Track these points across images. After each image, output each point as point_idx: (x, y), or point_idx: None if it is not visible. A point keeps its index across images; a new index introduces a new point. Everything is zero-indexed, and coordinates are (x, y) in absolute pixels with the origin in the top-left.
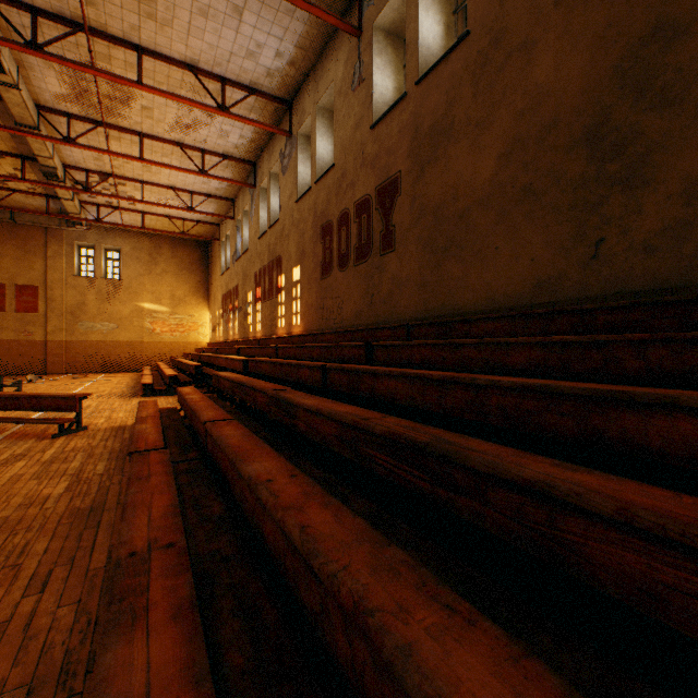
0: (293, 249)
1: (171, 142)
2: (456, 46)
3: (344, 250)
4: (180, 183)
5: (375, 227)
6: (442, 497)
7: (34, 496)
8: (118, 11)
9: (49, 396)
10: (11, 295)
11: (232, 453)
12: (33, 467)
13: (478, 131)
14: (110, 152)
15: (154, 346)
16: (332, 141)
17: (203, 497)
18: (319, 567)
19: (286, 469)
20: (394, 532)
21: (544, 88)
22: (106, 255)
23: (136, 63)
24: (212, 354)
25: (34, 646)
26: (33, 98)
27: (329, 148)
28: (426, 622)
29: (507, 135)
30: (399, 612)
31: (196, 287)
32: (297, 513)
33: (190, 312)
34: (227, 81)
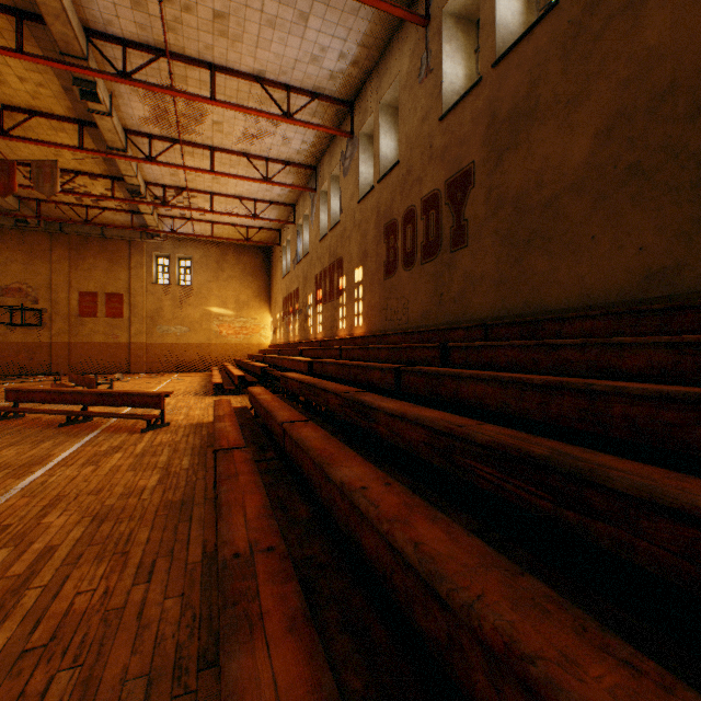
0: (355, 250)
1: (238, 153)
2: (541, 19)
3: (409, 248)
4: (245, 192)
5: (445, 223)
6: (569, 520)
7: (132, 487)
8: (194, 33)
9: (138, 394)
10: (102, 302)
11: (318, 456)
12: (128, 459)
13: (568, 109)
14: (185, 167)
15: (220, 347)
16: (395, 138)
17: (287, 499)
18: (447, 593)
19: (377, 476)
20: (508, 555)
21: (657, 51)
22: (179, 264)
23: (209, 81)
24: (275, 356)
25: (148, 635)
26: (121, 124)
27: (392, 146)
28: (606, 681)
29: (607, 110)
30: (566, 663)
31: (258, 291)
32: (404, 526)
33: (252, 315)
34: (291, 88)
